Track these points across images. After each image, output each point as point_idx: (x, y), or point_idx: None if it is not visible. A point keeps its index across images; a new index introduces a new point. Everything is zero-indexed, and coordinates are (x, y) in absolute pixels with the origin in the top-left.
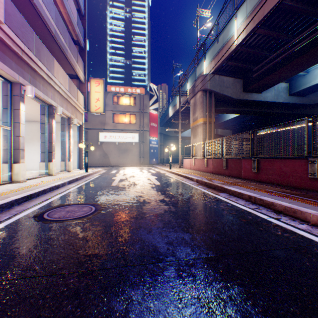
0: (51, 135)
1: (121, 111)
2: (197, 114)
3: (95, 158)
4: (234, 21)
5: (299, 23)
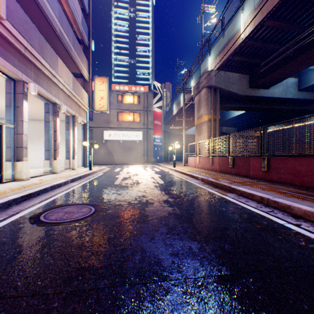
0: (55, 133)
1: (126, 109)
2: (201, 111)
3: (100, 156)
4: (240, 14)
5: (312, 13)
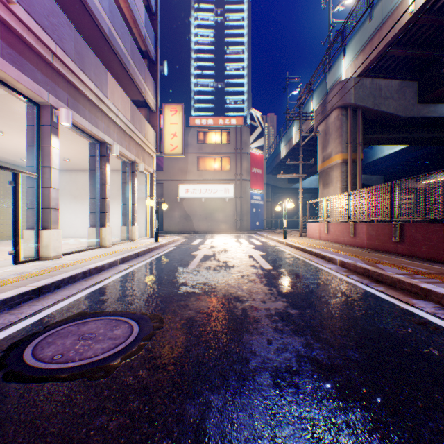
0: (104, 187)
1: (209, 152)
2: (329, 147)
3: (173, 221)
4: None
5: None
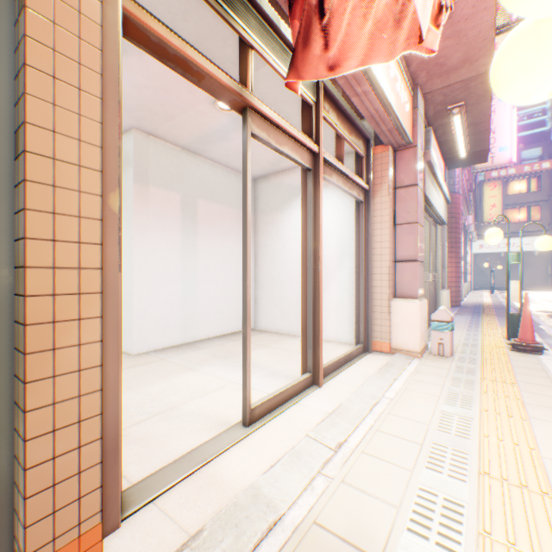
0: (465, 257)
1: (509, 204)
2: None
3: None
4: None
5: None
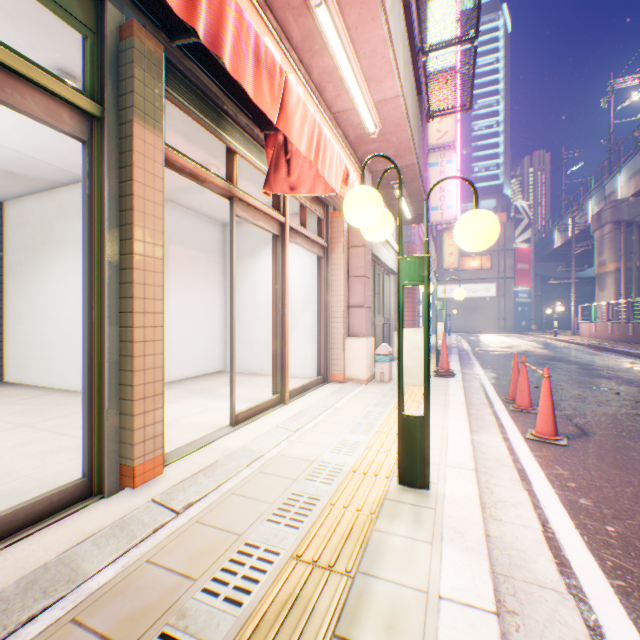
0: None
1: (467, 252)
2: (603, 255)
3: None
4: None
5: None
